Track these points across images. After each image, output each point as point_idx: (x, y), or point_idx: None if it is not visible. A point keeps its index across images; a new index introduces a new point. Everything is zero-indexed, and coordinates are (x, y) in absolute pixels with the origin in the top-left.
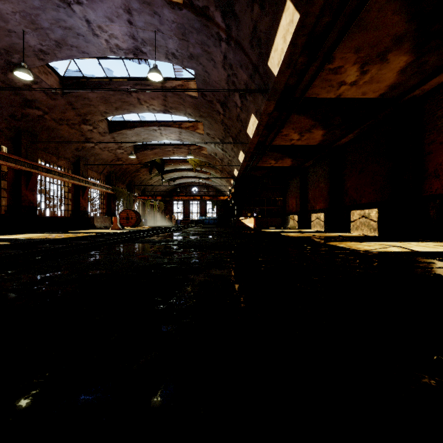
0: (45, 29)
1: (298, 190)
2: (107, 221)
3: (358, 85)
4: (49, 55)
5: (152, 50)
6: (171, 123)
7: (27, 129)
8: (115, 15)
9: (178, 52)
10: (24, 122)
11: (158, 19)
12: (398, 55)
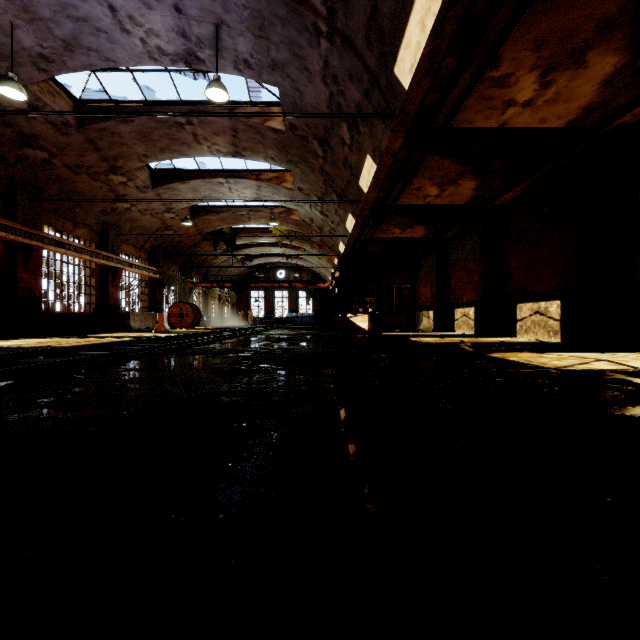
0: (46, 20)
1: (435, 274)
2: (150, 320)
3: (534, 106)
4: (55, 64)
5: (213, 55)
6: (245, 173)
7: (25, 179)
8: None
9: (254, 59)
10: (20, 169)
11: (221, 2)
12: (603, 53)
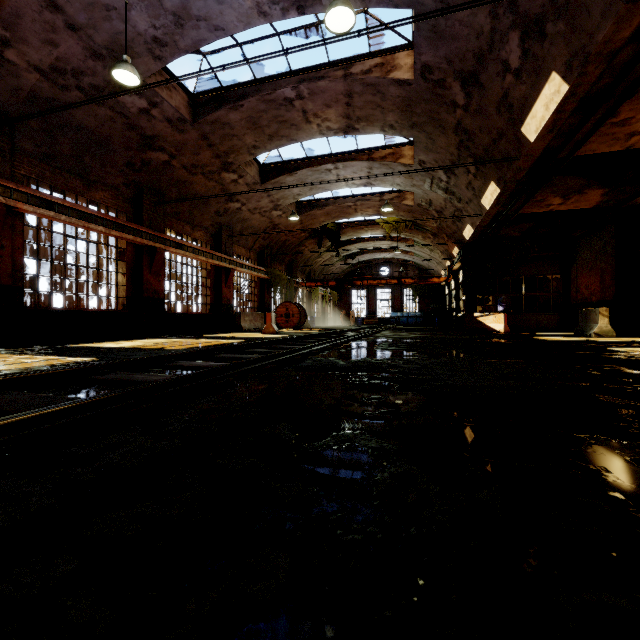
0: None
1: (609, 257)
2: (259, 320)
3: None
4: (168, 48)
5: None
6: (355, 154)
7: (150, 184)
8: None
9: None
10: (146, 173)
11: None
12: None
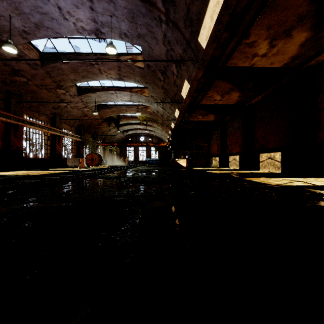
0: (26, 14)
1: (219, 138)
2: (77, 162)
3: (267, 56)
4: (30, 35)
5: (109, 30)
6: (124, 88)
7: (15, 92)
8: (80, 3)
9: (129, 32)
10: (13, 86)
11: (113, 5)
12: (300, 31)
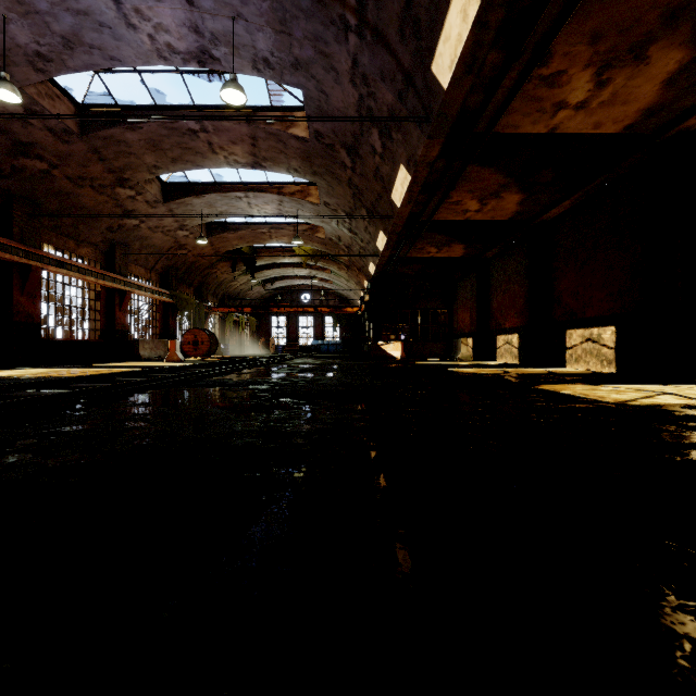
0: (42, 14)
1: (474, 297)
2: (161, 348)
3: (588, 109)
4: (53, 63)
5: (230, 53)
6: (265, 186)
7: (22, 193)
8: None
9: (275, 57)
10: (17, 181)
11: None
12: (667, 47)
